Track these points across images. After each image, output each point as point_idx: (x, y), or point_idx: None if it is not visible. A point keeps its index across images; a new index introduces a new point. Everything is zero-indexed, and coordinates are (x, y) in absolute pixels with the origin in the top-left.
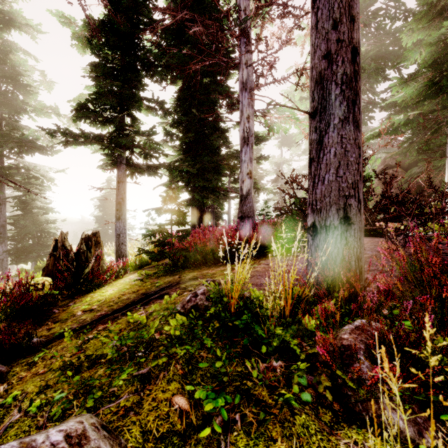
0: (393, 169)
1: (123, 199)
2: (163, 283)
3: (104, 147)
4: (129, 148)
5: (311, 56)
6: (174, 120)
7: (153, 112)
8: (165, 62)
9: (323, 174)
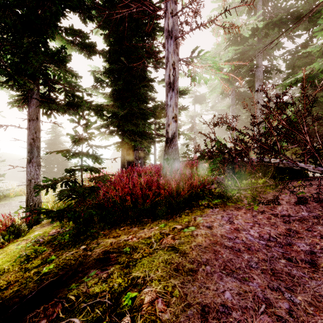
0: None
1: (35, 139)
2: (54, 267)
3: (9, 78)
4: (45, 83)
5: None
6: (105, 69)
7: (75, 48)
8: (98, 19)
9: None
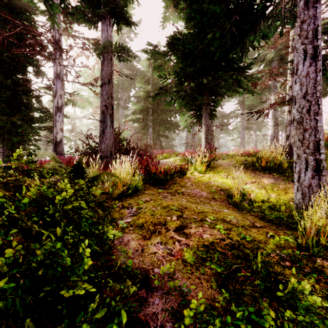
0: (139, 134)
1: None
2: None
3: None
4: None
5: (100, 102)
6: None
7: None
8: None
9: (104, 141)
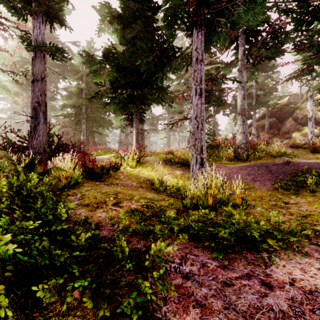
0: (68, 128)
1: None
2: None
3: None
4: None
5: (31, 98)
6: None
7: None
8: None
9: (36, 137)
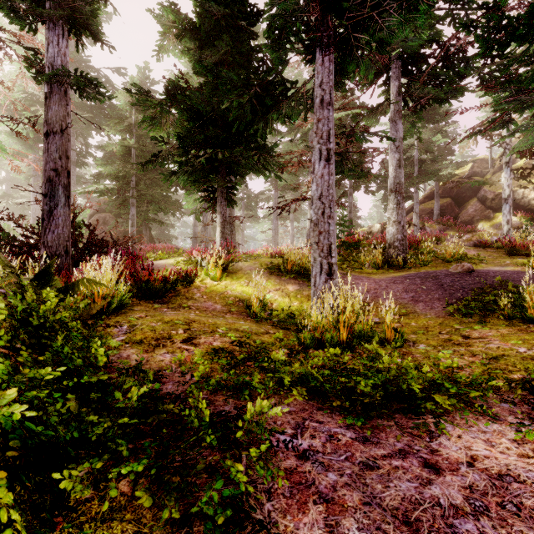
0: (106, 213)
1: None
2: None
3: None
4: None
5: (44, 163)
6: None
7: None
8: None
9: (53, 229)
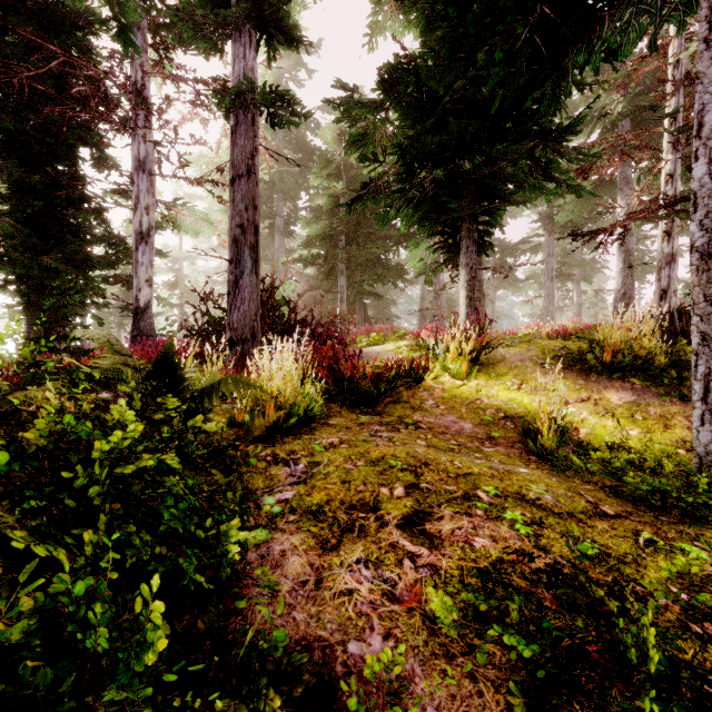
0: (317, 291)
1: None
2: None
3: None
4: None
5: (230, 219)
6: None
7: None
8: None
9: (238, 305)
